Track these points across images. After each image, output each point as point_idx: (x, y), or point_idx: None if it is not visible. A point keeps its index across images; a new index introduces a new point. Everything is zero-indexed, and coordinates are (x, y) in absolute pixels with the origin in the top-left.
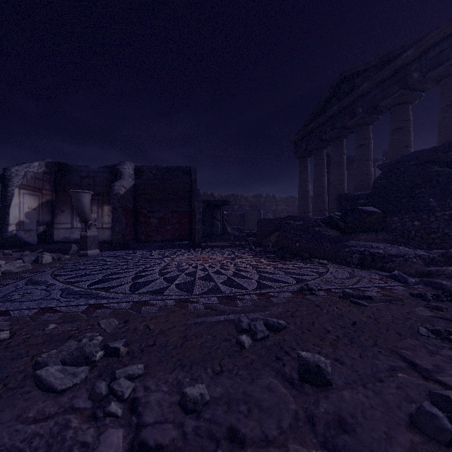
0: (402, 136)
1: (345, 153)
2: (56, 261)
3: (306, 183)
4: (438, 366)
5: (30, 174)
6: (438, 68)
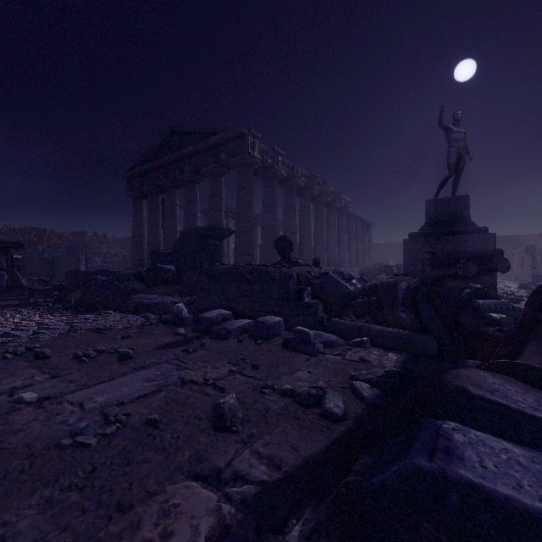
0: (217, 201)
1: (177, 204)
2: None
3: (141, 228)
4: (106, 346)
5: None
6: (235, 158)
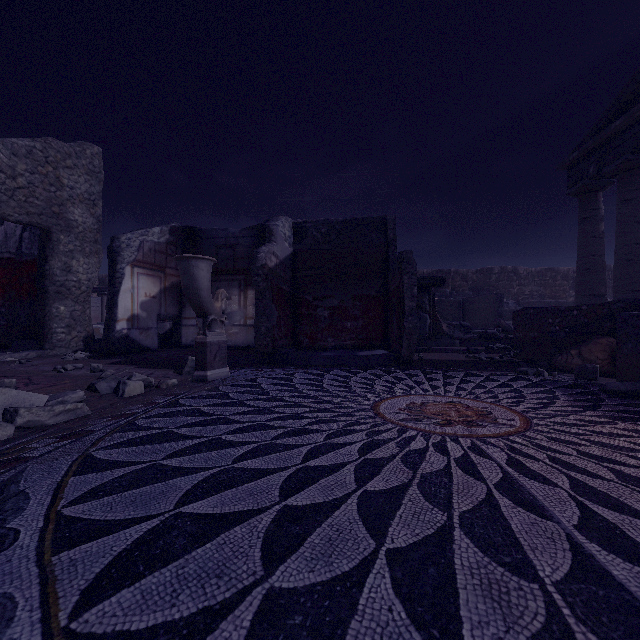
0: None
1: None
2: (148, 392)
3: (595, 241)
4: None
5: (147, 245)
6: None
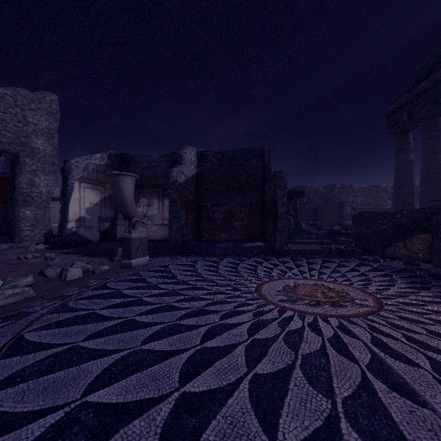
0: None
1: None
2: (85, 277)
3: (406, 166)
4: None
5: (91, 167)
6: None
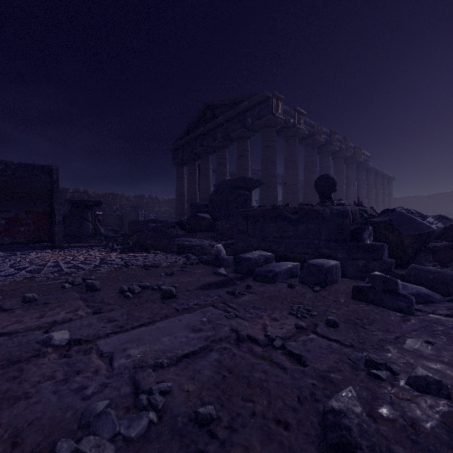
0: (243, 162)
1: (210, 167)
2: None
3: (182, 189)
4: (151, 282)
5: None
6: (260, 120)
